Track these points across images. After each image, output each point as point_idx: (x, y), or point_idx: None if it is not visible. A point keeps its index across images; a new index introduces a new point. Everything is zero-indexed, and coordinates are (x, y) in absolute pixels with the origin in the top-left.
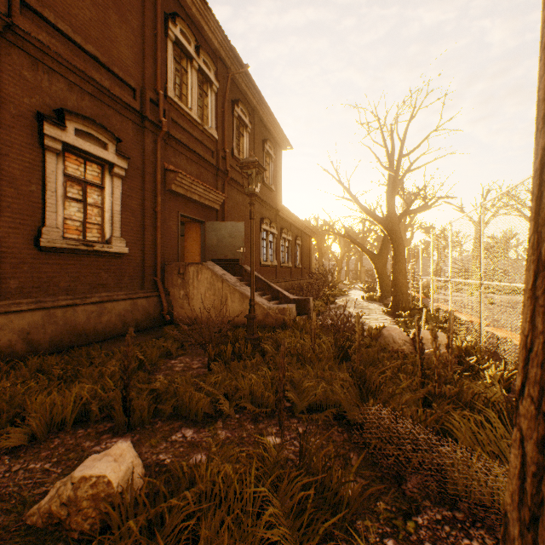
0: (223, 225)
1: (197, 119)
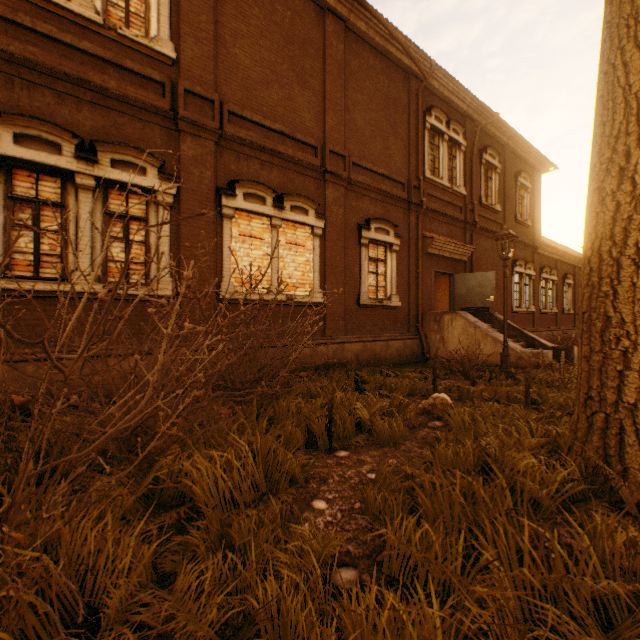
0: (471, 275)
1: (447, 185)
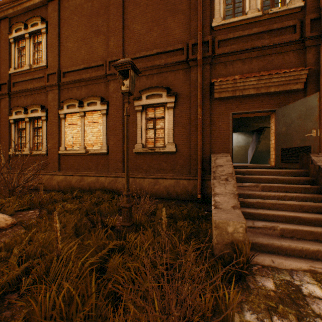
0: (291, 107)
1: (254, 15)
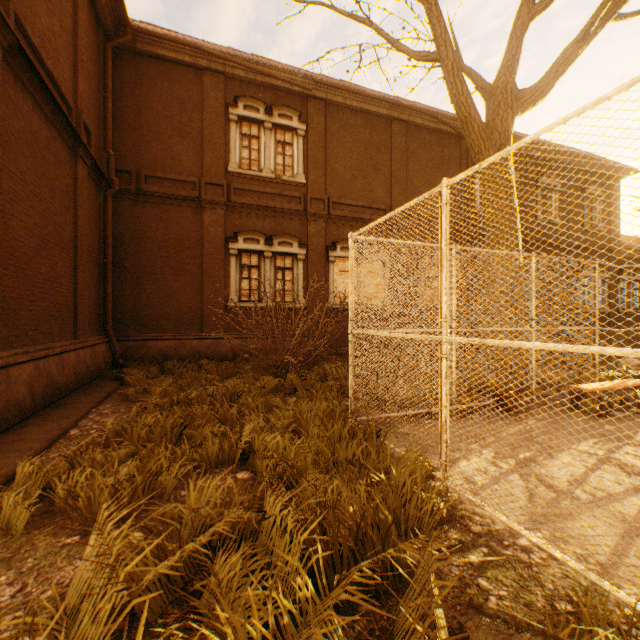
0: None
1: None
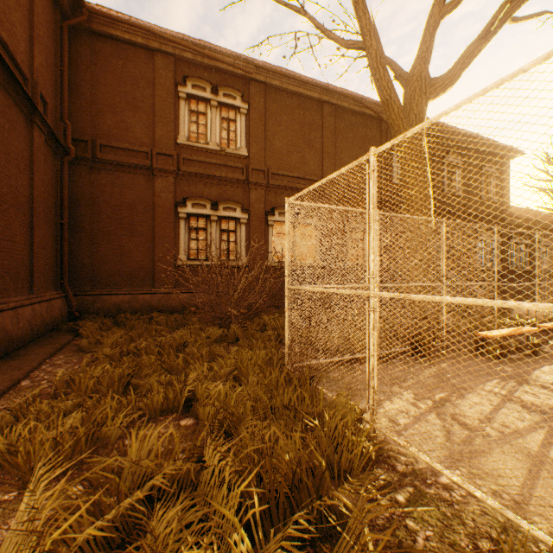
0: None
1: None
